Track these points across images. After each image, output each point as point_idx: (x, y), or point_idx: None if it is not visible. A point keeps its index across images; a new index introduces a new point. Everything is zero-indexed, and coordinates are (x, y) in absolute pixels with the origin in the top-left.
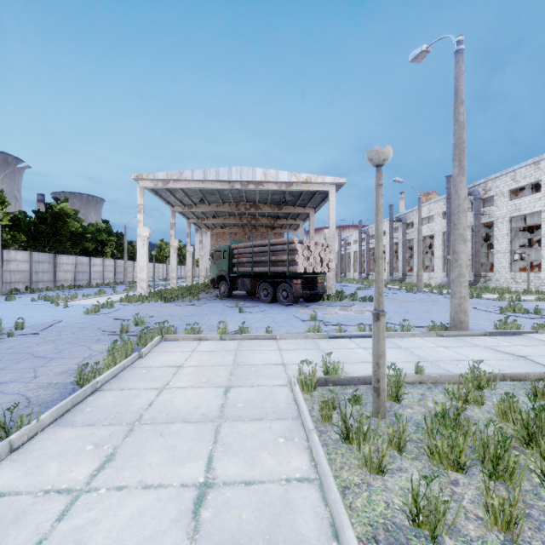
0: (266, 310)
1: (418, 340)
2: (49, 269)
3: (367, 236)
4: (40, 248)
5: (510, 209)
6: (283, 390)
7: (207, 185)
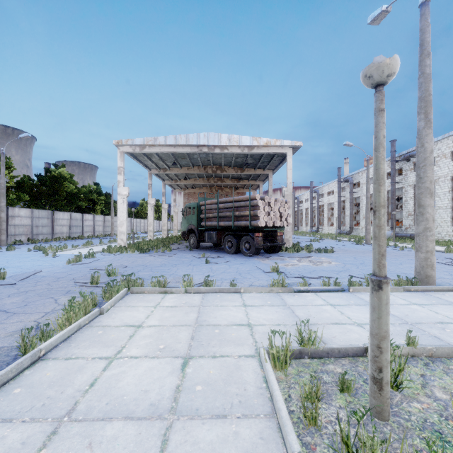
0: (230, 261)
1: None
2: (48, 223)
3: (317, 195)
4: (41, 206)
5: (452, 169)
6: (250, 364)
7: (178, 149)
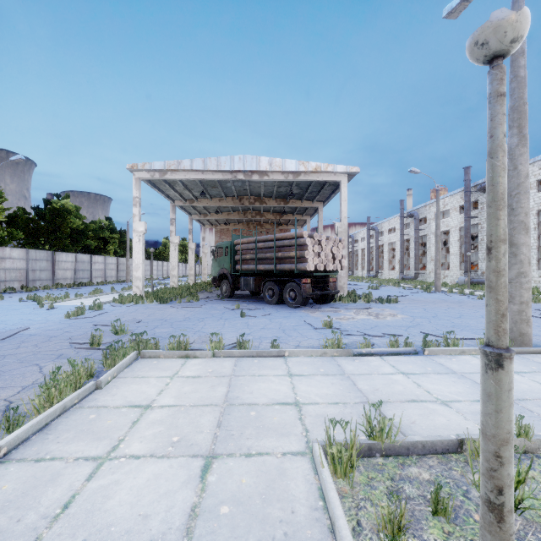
0: (271, 313)
1: (472, 359)
2: (47, 267)
3: (376, 233)
4: (39, 245)
5: (538, 202)
6: (299, 467)
7: (207, 175)
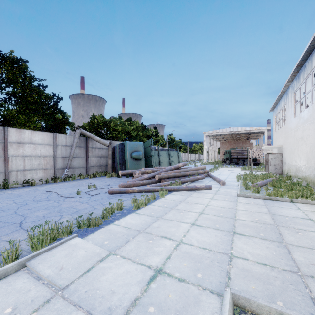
0: (240, 166)
1: None
2: None
3: None
4: None
5: None
6: (239, 169)
7: (223, 133)
